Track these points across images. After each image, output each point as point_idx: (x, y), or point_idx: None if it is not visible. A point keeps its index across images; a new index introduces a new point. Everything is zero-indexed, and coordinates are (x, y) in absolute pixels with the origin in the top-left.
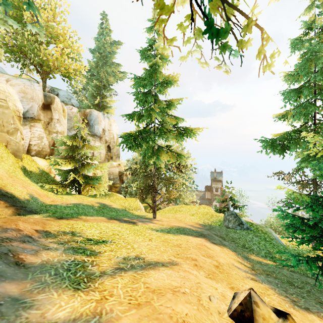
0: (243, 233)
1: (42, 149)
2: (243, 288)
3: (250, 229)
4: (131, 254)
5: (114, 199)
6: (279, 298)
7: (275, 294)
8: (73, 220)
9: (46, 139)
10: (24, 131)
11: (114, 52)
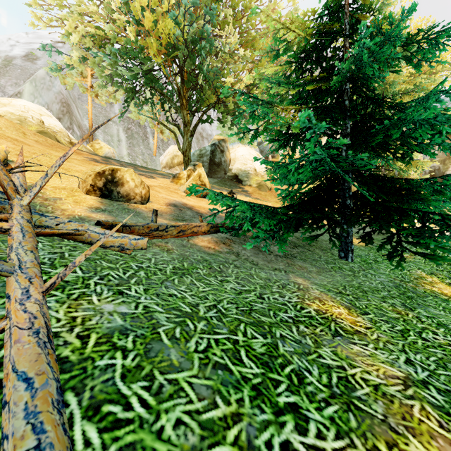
0: None
1: None
2: None
3: None
4: None
5: None
6: None
7: None
8: None
9: None
10: None
11: None
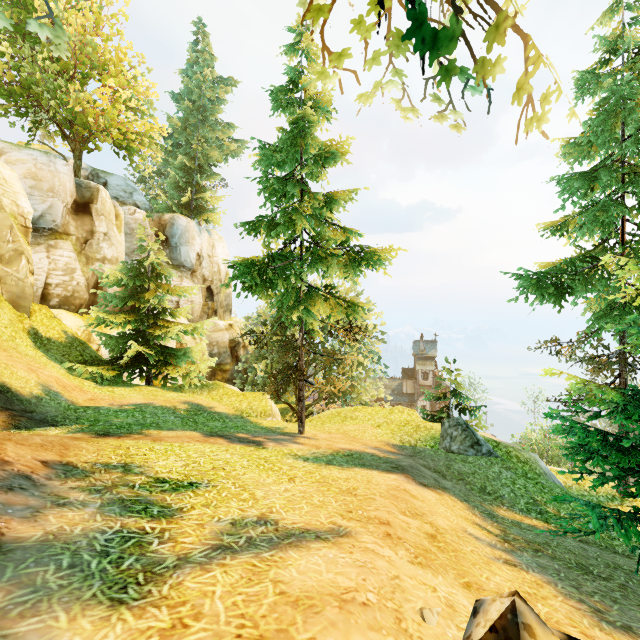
0: (480, 463)
1: (73, 294)
2: (490, 585)
3: (495, 454)
4: (249, 513)
5: (219, 395)
6: (567, 604)
7: (557, 597)
8: (132, 439)
9: (81, 273)
10: (35, 257)
11: (220, 100)
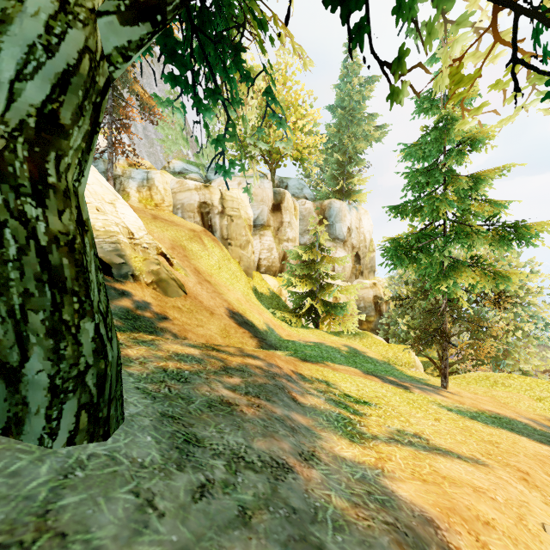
0: None
1: (272, 264)
2: None
3: None
4: (407, 429)
5: (368, 343)
6: None
7: None
8: (320, 366)
9: (276, 250)
10: (254, 243)
11: (365, 98)
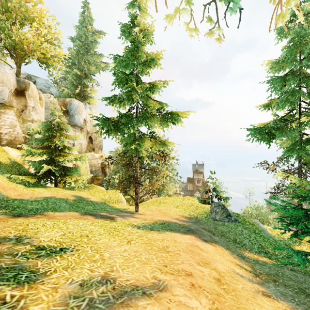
0: (231, 225)
1: (15, 139)
2: None
3: (238, 221)
4: (96, 273)
5: (93, 192)
6: None
7: None
8: (34, 218)
9: (20, 127)
10: None
11: (96, 42)
